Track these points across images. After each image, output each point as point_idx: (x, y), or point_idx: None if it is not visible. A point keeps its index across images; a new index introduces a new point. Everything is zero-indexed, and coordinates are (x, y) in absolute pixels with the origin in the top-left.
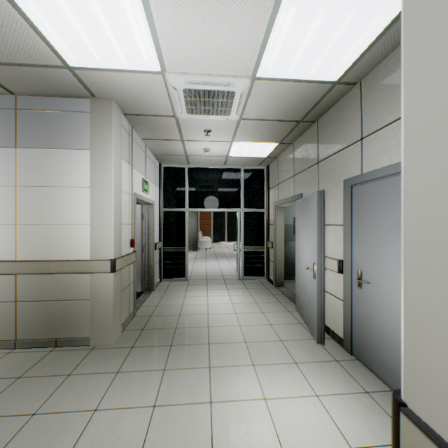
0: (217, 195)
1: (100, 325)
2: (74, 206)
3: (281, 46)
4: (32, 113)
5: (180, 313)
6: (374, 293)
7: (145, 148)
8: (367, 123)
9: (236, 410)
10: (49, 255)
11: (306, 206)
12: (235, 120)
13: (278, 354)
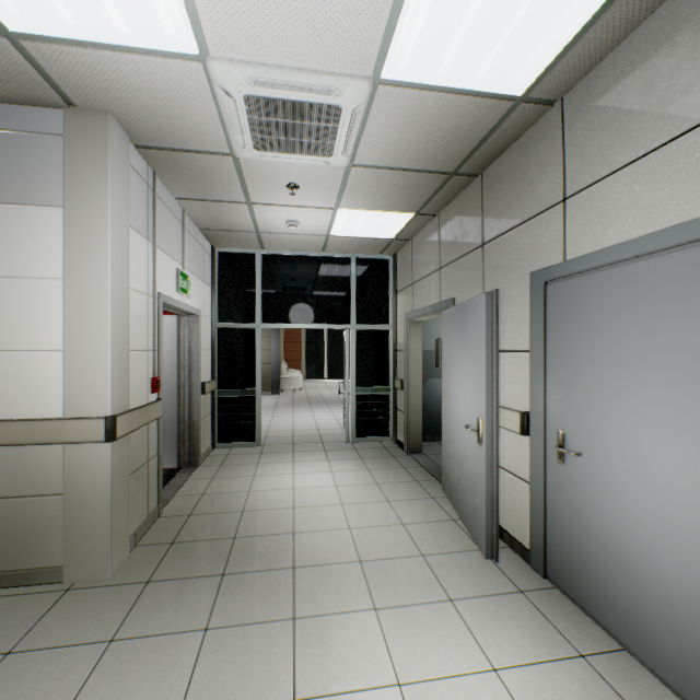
0: (311, 302)
1: (84, 542)
2: (31, 314)
3: (430, 12)
4: None
5: (245, 507)
6: (589, 473)
7: (182, 215)
8: (574, 171)
9: None
10: None
11: (464, 319)
12: (342, 165)
13: (419, 583)
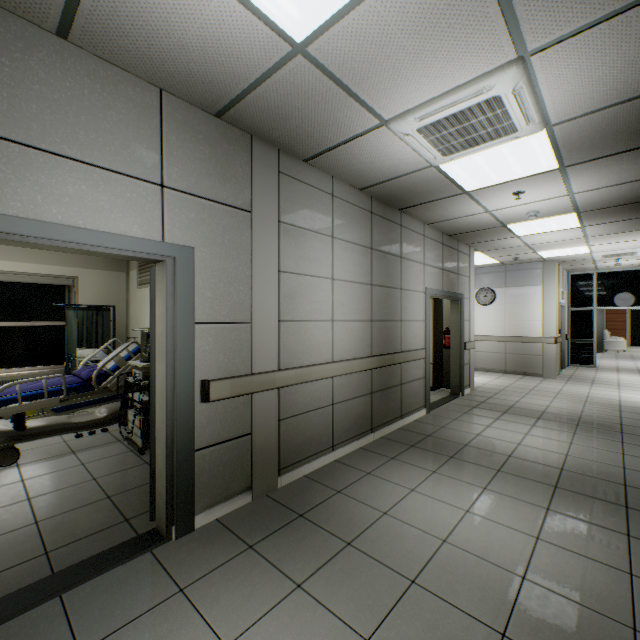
0: (629, 295)
1: (547, 368)
2: (533, 312)
3: None
4: (512, 272)
5: (594, 377)
6: None
7: (561, 270)
8: None
9: (632, 394)
10: (521, 334)
11: None
12: None
13: None
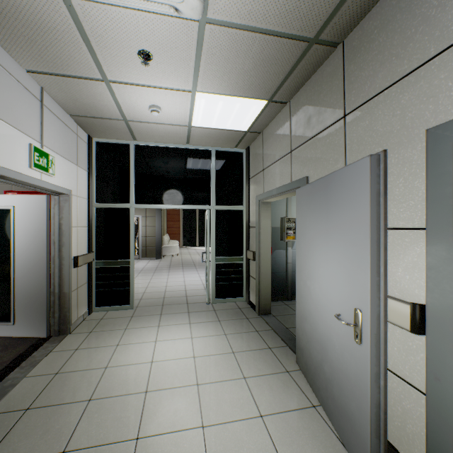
0: (177, 186)
1: None
2: None
3: None
4: None
5: (94, 393)
6: None
7: (40, 93)
8: None
9: None
10: None
11: (329, 193)
12: (193, 16)
13: None
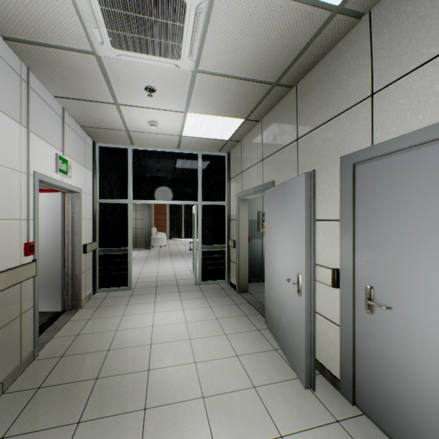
0: (169, 184)
1: None
2: None
3: None
4: None
5: (111, 346)
6: (398, 324)
7: (62, 111)
8: (382, 69)
9: None
10: None
11: (285, 195)
12: (188, 70)
13: (253, 419)
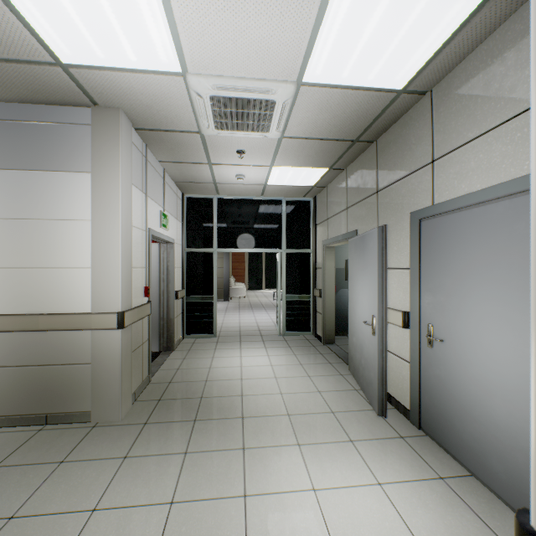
0: (253, 232)
1: (104, 395)
2: (70, 244)
3: (335, 41)
4: (15, 124)
5: (207, 378)
6: (448, 353)
7: (163, 172)
8: (439, 142)
9: (277, 506)
10: (37, 307)
11: (363, 246)
12: (275, 138)
13: (329, 430)
